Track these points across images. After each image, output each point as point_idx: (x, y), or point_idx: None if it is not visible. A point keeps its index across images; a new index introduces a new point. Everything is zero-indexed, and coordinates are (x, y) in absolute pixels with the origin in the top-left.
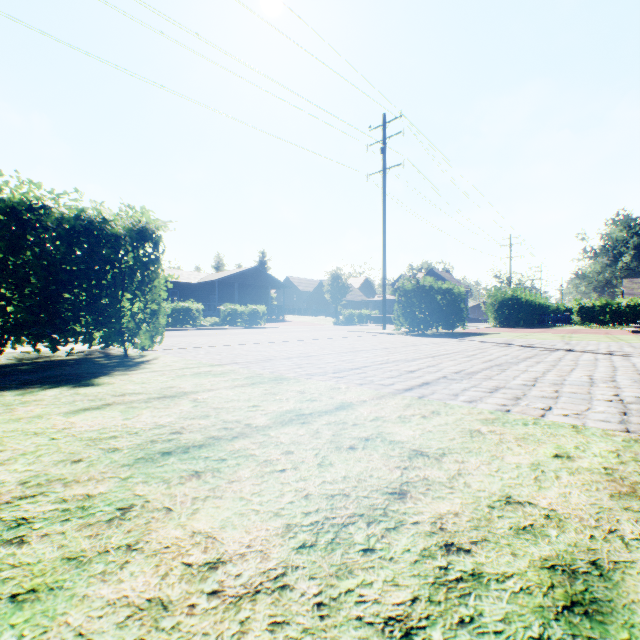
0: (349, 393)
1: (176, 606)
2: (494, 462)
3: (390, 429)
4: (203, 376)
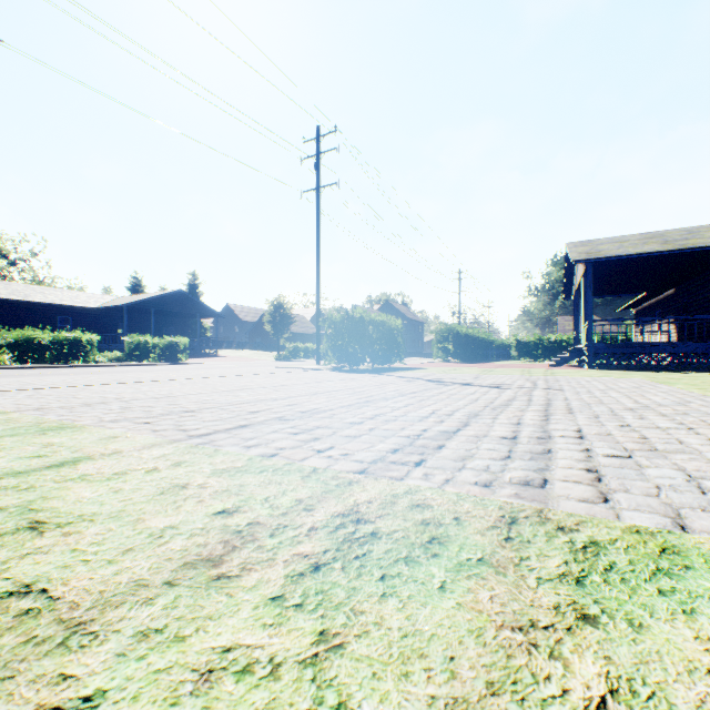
0: (114, 443)
1: None
2: (117, 529)
3: (65, 492)
4: None
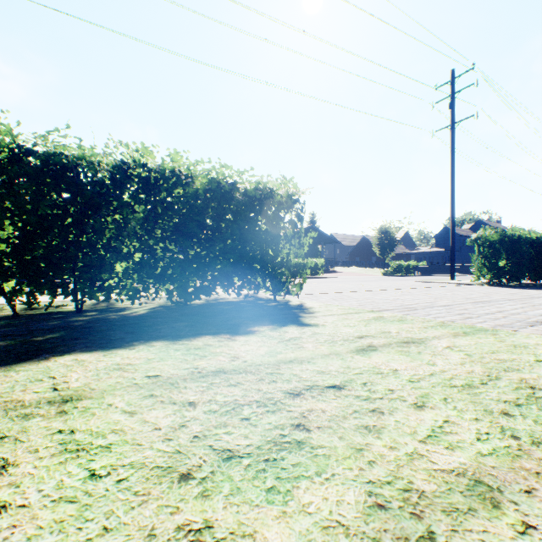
0: None
1: None
2: None
3: None
4: (390, 322)
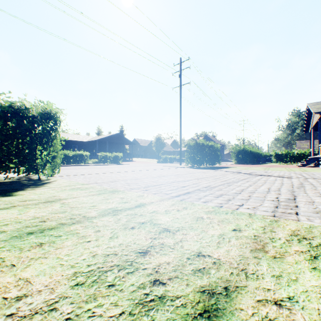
0: (146, 198)
1: None
2: (201, 234)
3: (157, 217)
4: (75, 190)
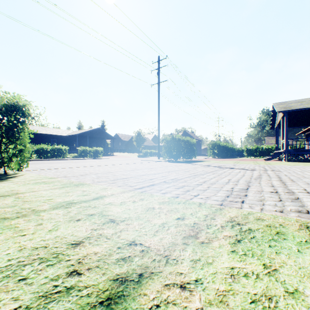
0: (109, 191)
1: None
2: (145, 223)
3: (110, 209)
4: (38, 184)
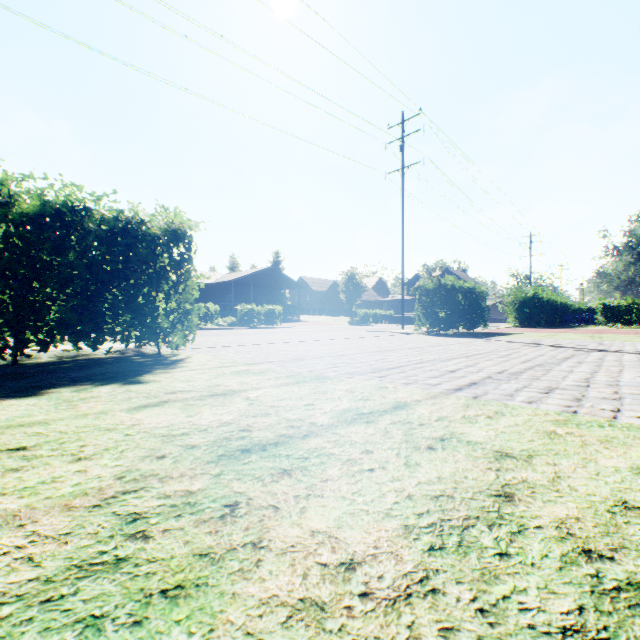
0: (399, 392)
1: (332, 607)
2: (589, 465)
3: (460, 429)
4: (244, 374)
